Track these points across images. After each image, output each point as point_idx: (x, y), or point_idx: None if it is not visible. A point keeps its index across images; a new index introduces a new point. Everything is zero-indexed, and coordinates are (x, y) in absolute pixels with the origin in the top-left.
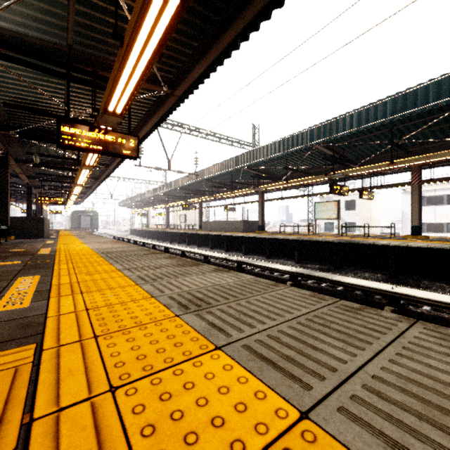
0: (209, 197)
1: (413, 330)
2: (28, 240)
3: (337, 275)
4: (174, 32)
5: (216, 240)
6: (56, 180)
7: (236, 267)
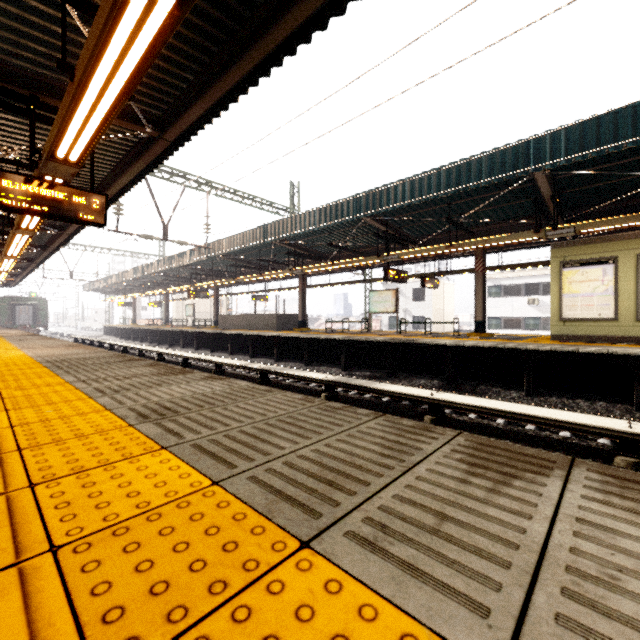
0: (228, 281)
1: (372, 422)
2: None
3: (378, 383)
4: (159, 59)
5: (239, 341)
6: None
7: (259, 378)
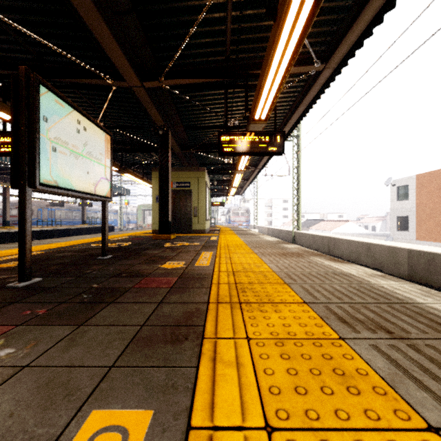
0: None
1: None
2: None
3: None
4: None
5: None
6: None
7: None
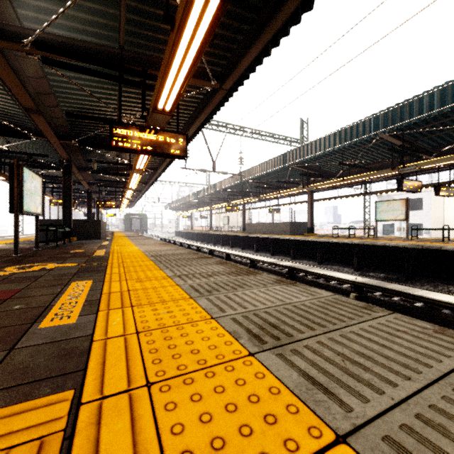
0: (253, 199)
1: None
2: (87, 241)
3: (419, 289)
4: (225, 16)
5: (261, 242)
6: (111, 185)
7: (287, 273)
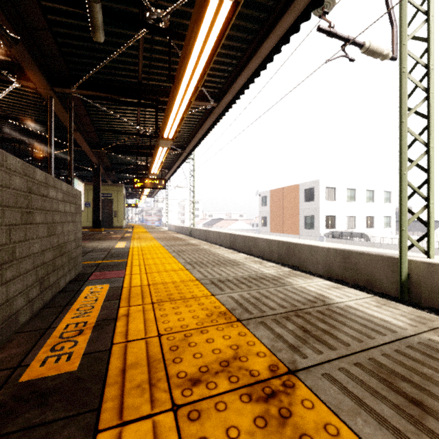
0: None
1: None
2: None
3: None
4: None
5: None
6: None
7: None
